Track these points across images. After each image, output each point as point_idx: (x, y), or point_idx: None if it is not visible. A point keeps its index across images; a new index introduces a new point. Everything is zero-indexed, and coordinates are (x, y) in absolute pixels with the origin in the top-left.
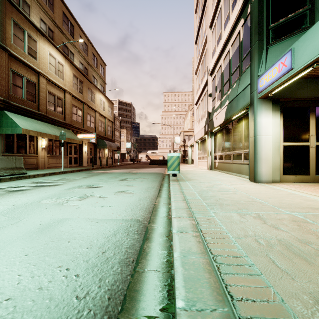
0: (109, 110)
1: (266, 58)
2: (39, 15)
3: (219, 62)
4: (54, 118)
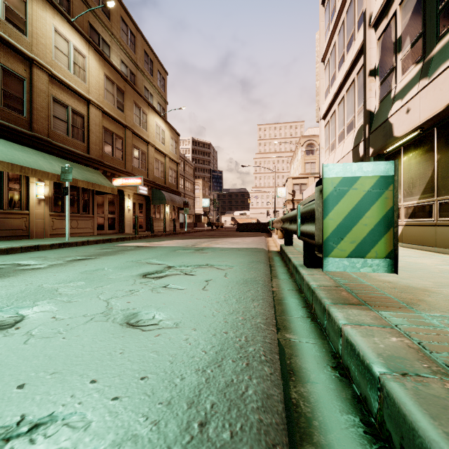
0: (173, 144)
1: None
2: None
3: None
4: (64, 147)
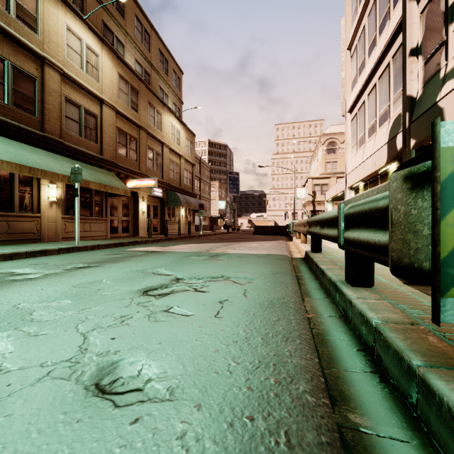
0: (188, 145)
1: None
2: None
3: None
4: (77, 148)
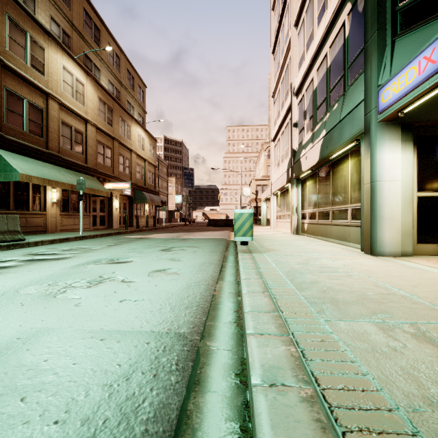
0: (151, 150)
1: (392, 56)
2: (49, 12)
3: (309, 75)
4: (70, 160)
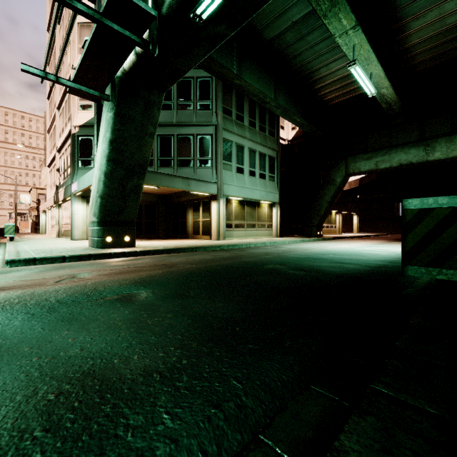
0: None
1: (77, 174)
2: None
3: (63, 148)
4: None
